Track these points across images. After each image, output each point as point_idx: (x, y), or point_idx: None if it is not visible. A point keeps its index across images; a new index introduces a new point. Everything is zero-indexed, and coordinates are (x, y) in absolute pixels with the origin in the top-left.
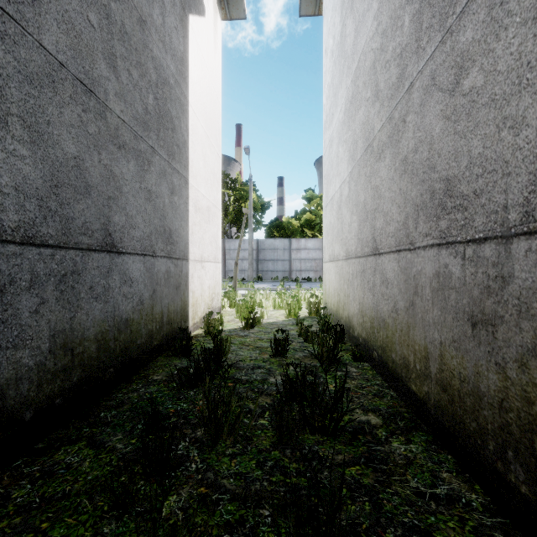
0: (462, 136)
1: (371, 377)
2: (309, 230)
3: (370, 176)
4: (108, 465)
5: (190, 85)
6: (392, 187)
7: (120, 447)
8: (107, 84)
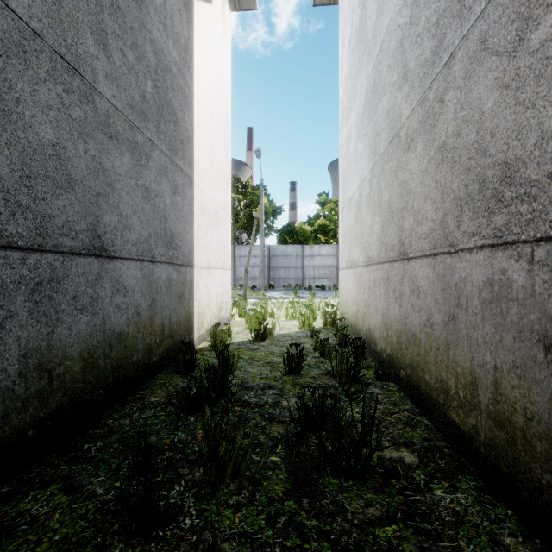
0: (529, 106)
1: (399, 400)
2: (322, 236)
3: (396, 171)
4: (82, 519)
5: (196, 76)
6: (425, 180)
7: (100, 493)
8: (96, 63)
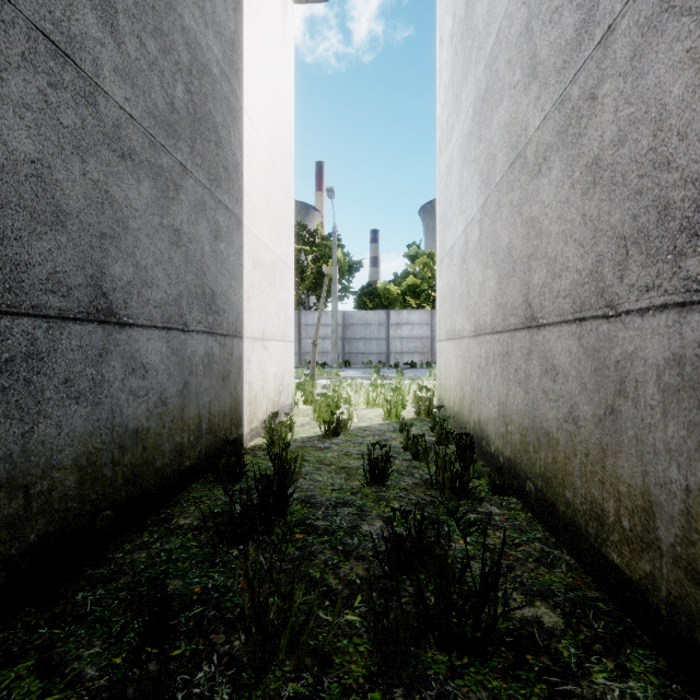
0: None
1: (525, 524)
2: (412, 298)
3: (520, 204)
4: None
5: (246, 83)
6: (565, 214)
7: (90, 675)
8: (99, 50)
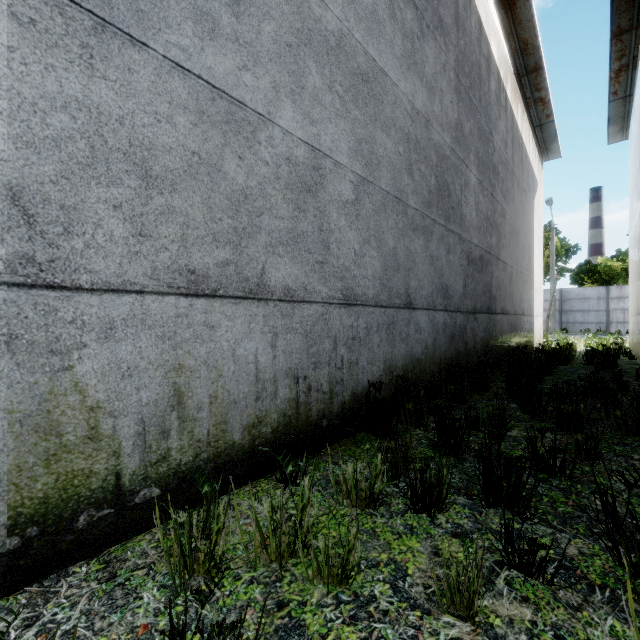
0: None
1: (633, 361)
2: None
3: (637, 282)
4: None
5: (534, 234)
6: (639, 291)
7: None
8: (523, 267)
